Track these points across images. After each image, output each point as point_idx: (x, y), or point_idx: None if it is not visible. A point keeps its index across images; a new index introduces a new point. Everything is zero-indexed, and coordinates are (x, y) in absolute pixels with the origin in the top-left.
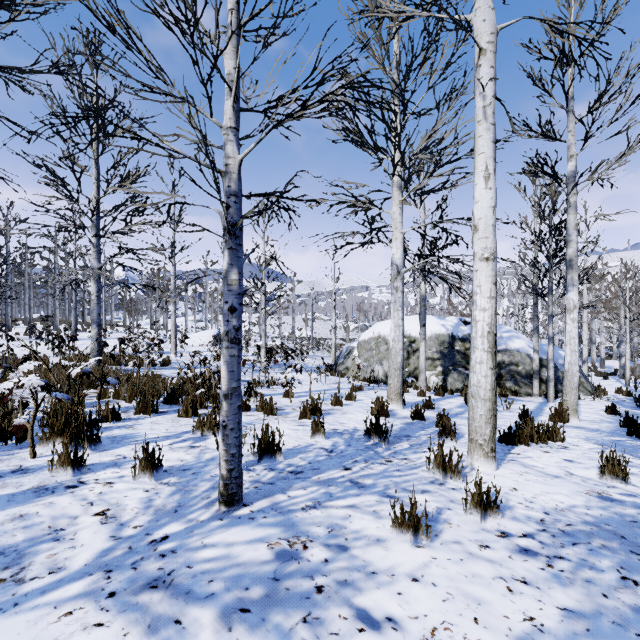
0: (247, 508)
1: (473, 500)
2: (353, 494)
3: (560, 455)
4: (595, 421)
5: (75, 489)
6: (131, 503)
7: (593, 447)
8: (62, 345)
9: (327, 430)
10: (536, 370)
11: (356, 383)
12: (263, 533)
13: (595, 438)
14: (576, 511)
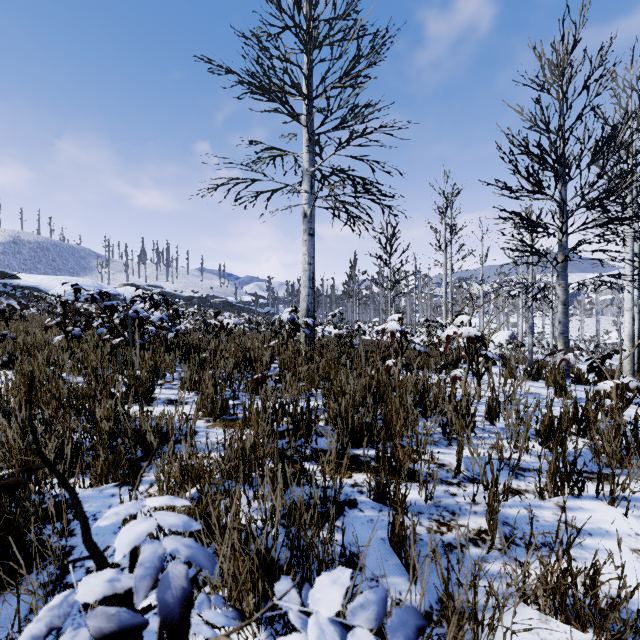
0: None
1: None
2: None
3: None
4: None
5: None
6: None
7: None
8: None
9: None
10: None
11: None
12: None
13: None
14: None
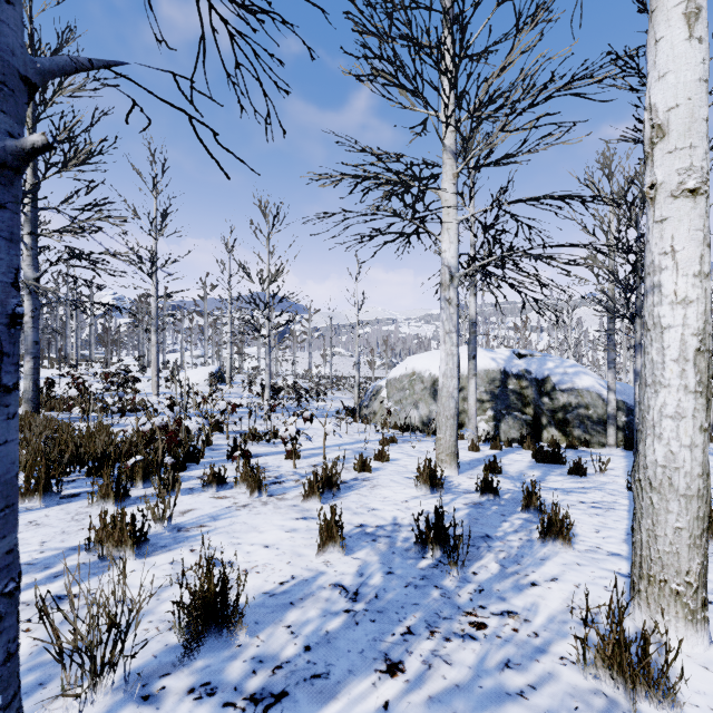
0: None
1: None
2: None
3: None
4: None
5: None
6: None
7: None
8: None
9: (348, 529)
10: (612, 414)
11: (385, 432)
12: None
13: None
14: None
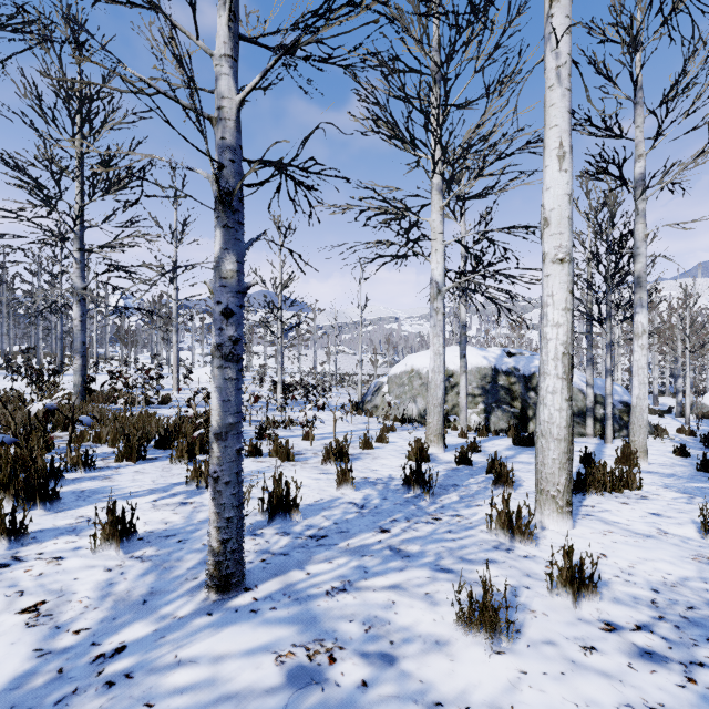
0: (249, 594)
1: (561, 576)
2: (395, 568)
3: (642, 507)
4: (666, 465)
5: (4, 569)
6: (81, 590)
7: (677, 496)
8: (41, 380)
9: (356, 479)
10: (590, 407)
11: (386, 423)
12: (270, 636)
13: (675, 485)
14: (692, 586)
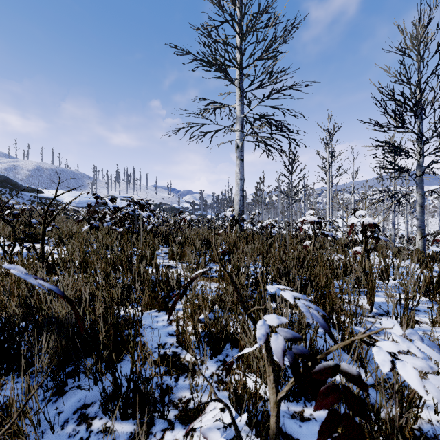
0: None
1: None
2: None
3: None
4: None
5: None
6: None
7: None
8: None
9: None
10: None
11: None
12: None
13: None
14: None
